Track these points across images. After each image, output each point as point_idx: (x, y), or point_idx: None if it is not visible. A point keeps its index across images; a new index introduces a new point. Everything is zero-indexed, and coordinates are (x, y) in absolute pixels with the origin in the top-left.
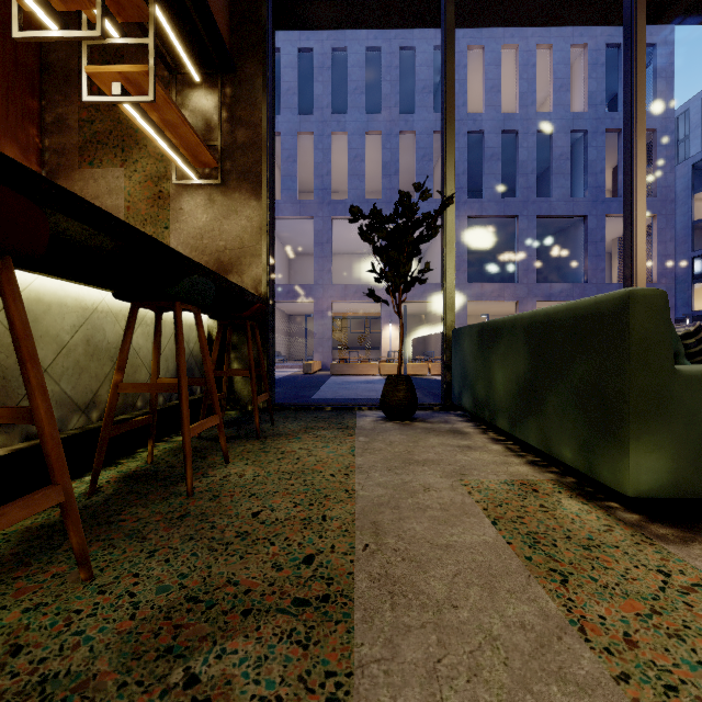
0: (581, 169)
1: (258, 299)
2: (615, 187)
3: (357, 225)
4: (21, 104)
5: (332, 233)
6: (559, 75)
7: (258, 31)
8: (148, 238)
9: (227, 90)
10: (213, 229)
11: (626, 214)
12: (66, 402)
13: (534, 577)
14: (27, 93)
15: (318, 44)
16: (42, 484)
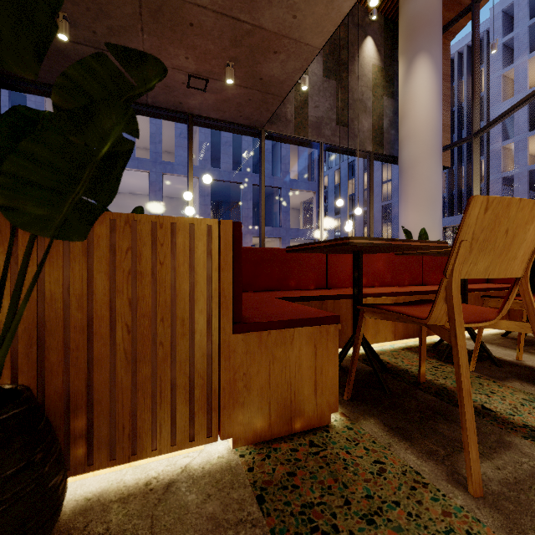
0: (279, 160)
1: None
2: None
3: (131, 174)
4: None
5: None
6: None
7: None
8: None
9: None
10: None
11: None
12: None
13: None
14: None
15: None
16: None
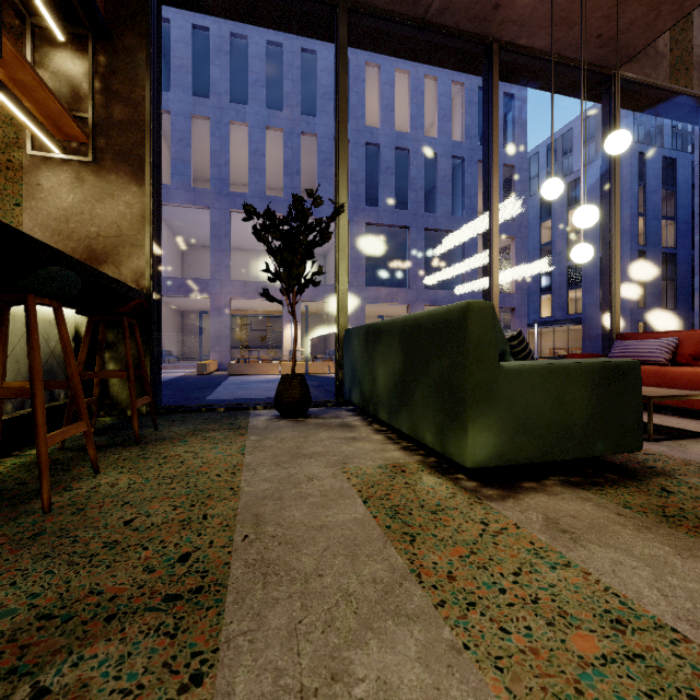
0: (460, 191)
1: (139, 294)
2: None
3: (257, 221)
4: None
5: (231, 226)
6: (443, 105)
7: (139, 1)
8: None
9: (101, 58)
10: (82, 212)
11: (485, 236)
12: None
13: (390, 541)
14: None
15: (215, 25)
16: None
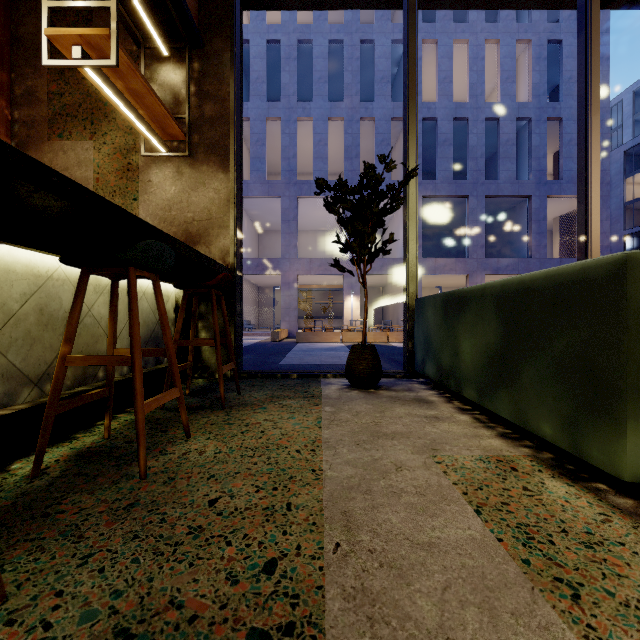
0: (526, 154)
1: (225, 270)
2: (556, 170)
3: (321, 204)
4: None
5: (298, 211)
6: (506, 67)
7: (225, 7)
8: (101, 200)
9: (195, 65)
10: (181, 201)
11: (581, 189)
12: (14, 374)
13: (539, 591)
14: None
15: (285, 36)
16: None
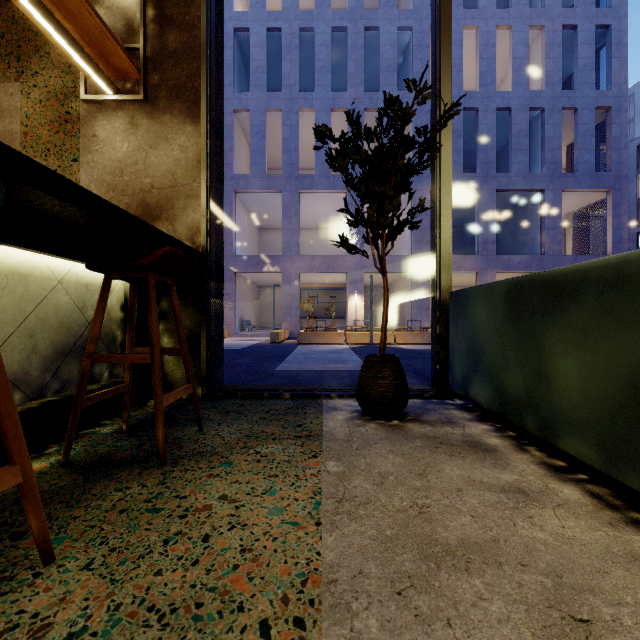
0: (539, 145)
1: (192, 252)
2: (569, 164)
3: (323, 199)
4: None
5: (300, 207)
6: (518, 55)
7: None
8: None
9: None
10: (136, 162)
11: None
12: None
13: None
14: None
15: (286, 24)
16: None
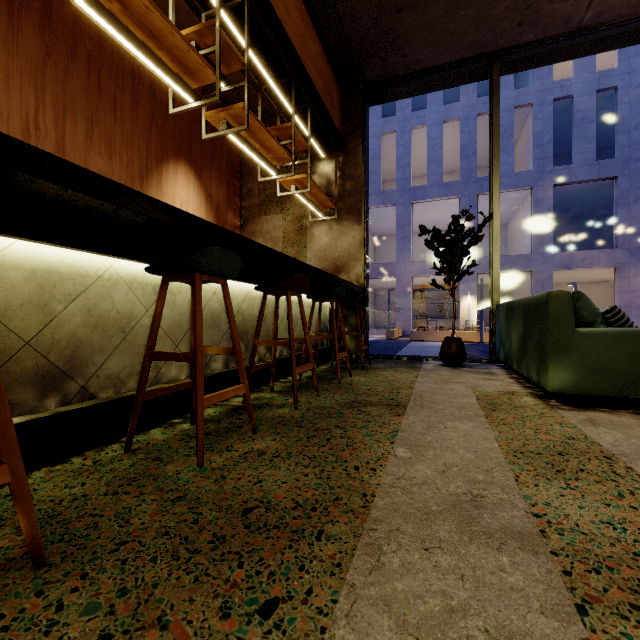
0: None
1: (359, 288)
2: None
3: (435, 206)
4: (233, 187)
5: (413, 215)
6: None
7: (359, 118)
8: (319, 270)
9: (340, 159)
10: (331, 246)
11: None
12: None
13: (481, 409)
14: (235, 180)
15: None
16: (280, 375)
